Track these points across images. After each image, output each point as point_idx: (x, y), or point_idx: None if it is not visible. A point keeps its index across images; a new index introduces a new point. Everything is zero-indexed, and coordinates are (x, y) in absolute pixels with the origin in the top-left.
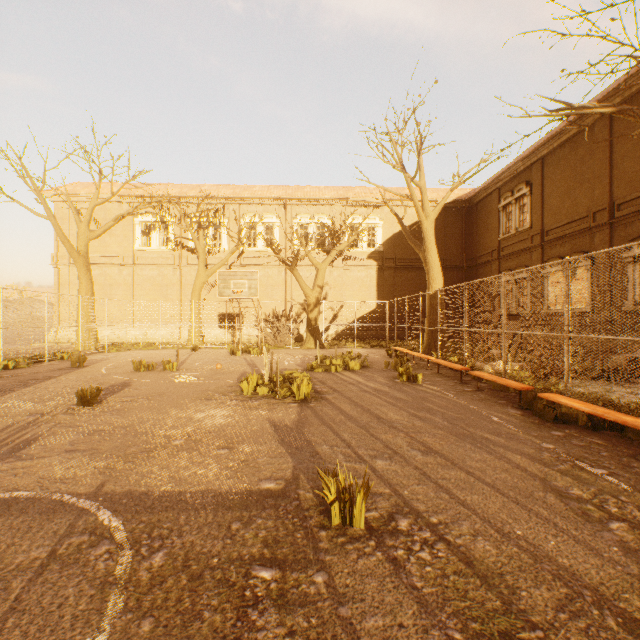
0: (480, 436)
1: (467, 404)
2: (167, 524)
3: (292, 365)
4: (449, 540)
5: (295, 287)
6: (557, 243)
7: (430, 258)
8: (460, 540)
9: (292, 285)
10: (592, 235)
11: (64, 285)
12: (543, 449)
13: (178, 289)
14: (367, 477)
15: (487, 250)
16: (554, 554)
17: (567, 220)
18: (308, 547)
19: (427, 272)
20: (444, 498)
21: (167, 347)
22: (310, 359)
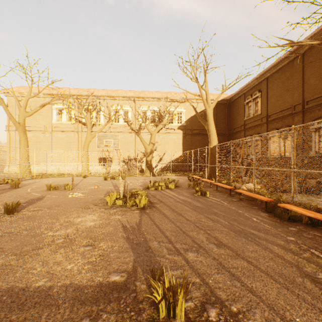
0: (249, 232)
1: (236, 209)
2: None
3: (137, 186)
4: None
5: (140, 144)
6: (275, 121)
7: (211, 128)
8: None
9: (138, 142)
10: (293, 117)
11: (13, 142)
12: (289, 241)
13: (77, 144)
14: (183, 268)
15: (238, 125)
16: None
17: (280, 110)
18: None
19: (209, 136)
20: (237, 286)
21: (70, 176)
22: (147, 182)
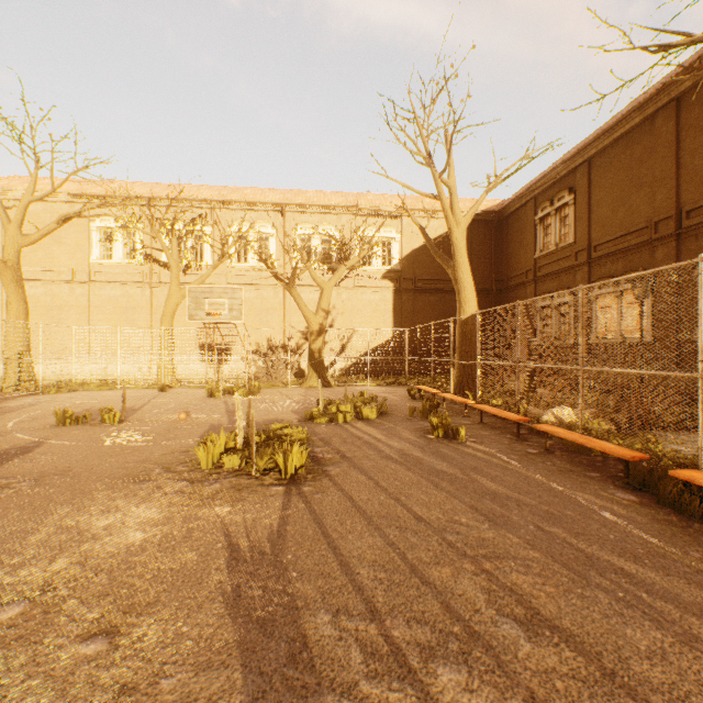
0: (608, 565)
1: (546, 481)
2: None
3: (286, 412)
4: None
5: (295, 312)
6: (608, 260)
7: (461, 275)
8: None
9: (292, 309)
10: (653, 249)
11: None
12: None
13: (148, 313)
14: None
15: (521, 270)
16: None
17: (621, 232)
18: None
19: (458, 292)
20: None
21: (129, 386)
22: (311, 402)
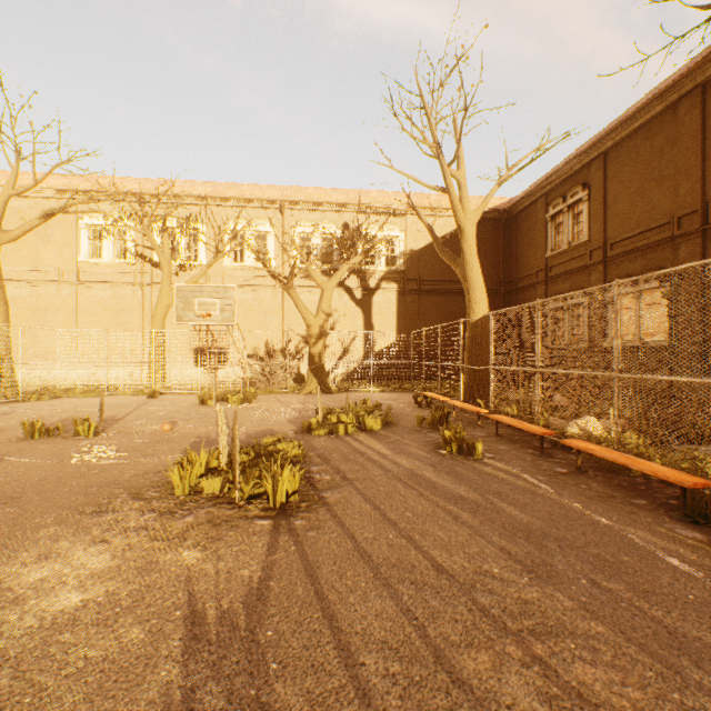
0: (703, 647)
1: (586, 511)
2: None
3: (282, 422)
4: None
5: (295, 314)
6: (626, 259)
7: (471, 274)
8: None
9: (291, 311)
10: (675, 247)
11: None
12: None
13: (139, 315)
14: None
15: (531, 270)
16: None
17: (640, 229)
18: None
19: (467, 292)
20: None
21: (117, 393)
22: (310, 411)
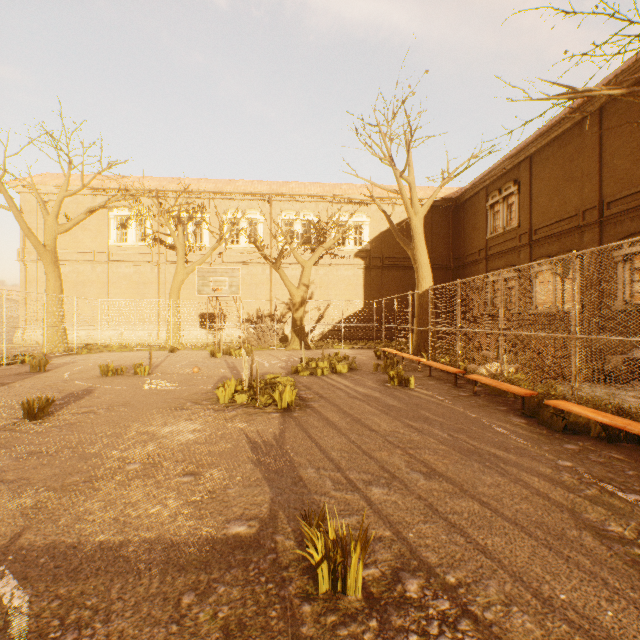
0: (487, 452)
1: (466, 411)
2: (92, 600)
3: (276, 368)
4: (476, 614)
5: (280, 286)
6: (545, 242)
7: (419, 256)
8: (490, 614)
9: (277, 284)
10: (581, 234)
11: (32, 282)
12: (561, 468)
13: (156, 287)
14: (362, 513)
15: (474, 249)
16: (618, 634)
17: (556, 219)
18: (285, 635)
19: (416, 270)
20: (459, 543)
21: (143, 349)
22: (295, 361)
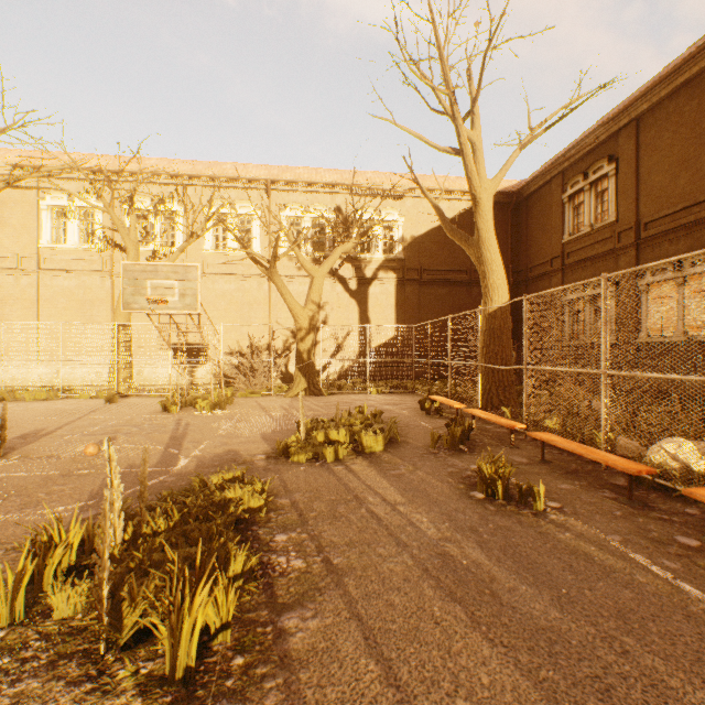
0: None
1: None
2: None
3: (254, 438)
4: None
5: (283, 306)
6: (665, 239)
7: (488, 254)
8: None
9: (278, 303)
10: None
11: None
12: None
13: (108, 307)
14: None
15: (544, 258)
16: None
17: (684, 203)
18: None
19: (483, 277)
20: None
21: (73, 395)
22: (294, 420)
